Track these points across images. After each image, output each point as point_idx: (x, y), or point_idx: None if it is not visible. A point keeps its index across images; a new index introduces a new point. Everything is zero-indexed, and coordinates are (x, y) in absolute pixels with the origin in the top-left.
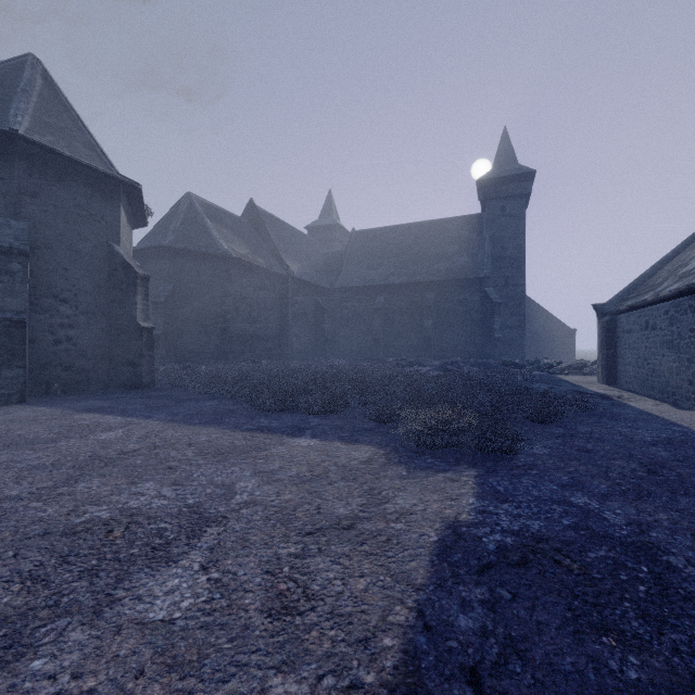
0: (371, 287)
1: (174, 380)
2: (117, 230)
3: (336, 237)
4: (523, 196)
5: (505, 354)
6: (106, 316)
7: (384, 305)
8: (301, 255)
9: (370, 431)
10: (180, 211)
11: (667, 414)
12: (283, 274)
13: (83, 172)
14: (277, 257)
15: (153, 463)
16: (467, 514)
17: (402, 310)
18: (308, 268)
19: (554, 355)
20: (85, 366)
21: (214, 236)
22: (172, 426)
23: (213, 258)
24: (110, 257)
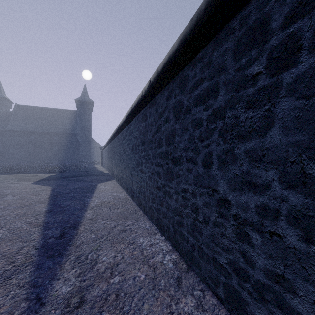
0: (28, 132)
1: None
2: None
3: (4, 103)
4: (91, 109)
5: (85, 159)
6: None
7: (35, 140)
8: None
9: (38, 173)
10: None
11: (99, 168)
12: None
13: None
14: None
15: None
16: (54, 175)
17: (43, 142)
18: None
19: None
20: None
21: None
22: None
23: None
24: None
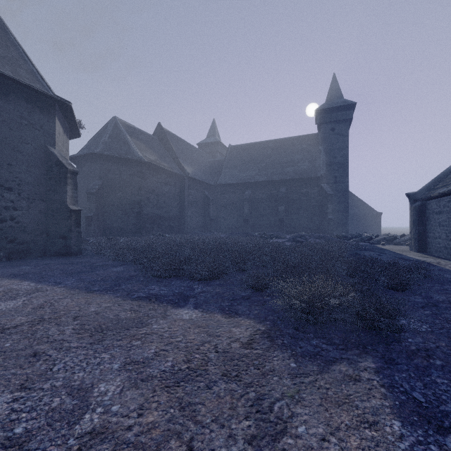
0: (242, 183)
1: (96, 249)
2: (53, 137)
3: (218, 150)
4: (347, 120)
5: (334, 230)
6: (44, 201)
7: (251, 196)
8: (194, 162)
9: (248, 300)
10: (108, 129)
11: None
12: (181, 174)
13: (24, 91)
14: (177, 163)
15: (22, 346)
16: None
17: (263, 199)
18: (199, 171)
19: (366, 230)
20: (26, 239)
21: (132, 146)
22: (72, 293)
23: (131, 162)
24: (47, 157)
